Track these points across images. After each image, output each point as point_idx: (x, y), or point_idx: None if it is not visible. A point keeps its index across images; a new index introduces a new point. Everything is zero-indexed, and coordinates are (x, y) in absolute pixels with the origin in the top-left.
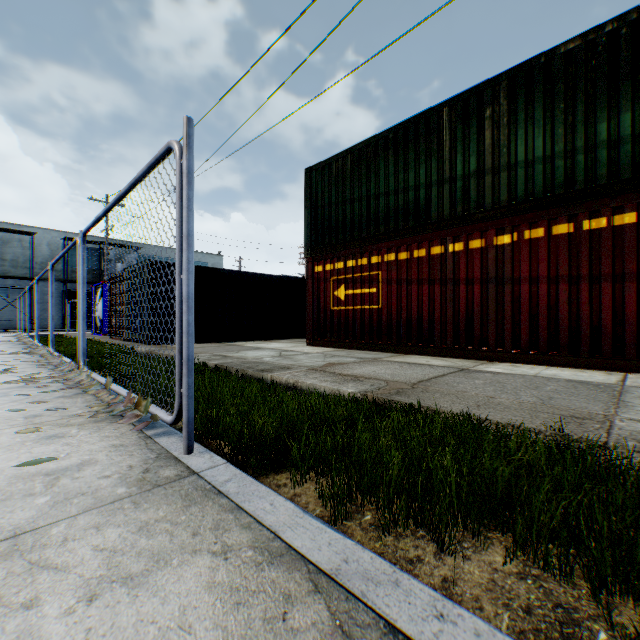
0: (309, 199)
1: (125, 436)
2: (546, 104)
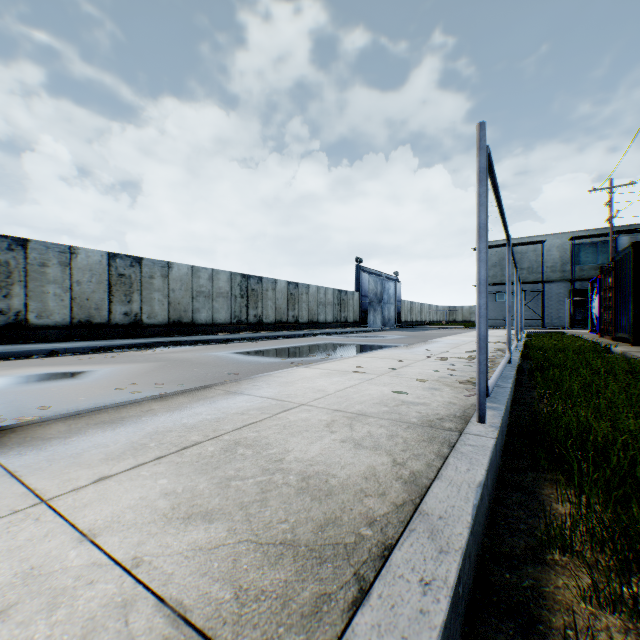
0: None
1: (465, 400)
2: None
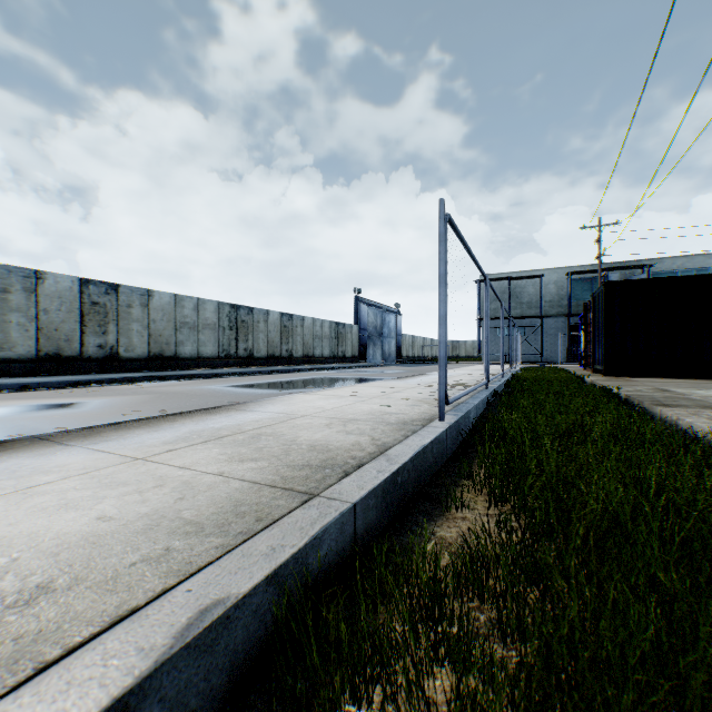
0: None
1: (436, 411)
2: None
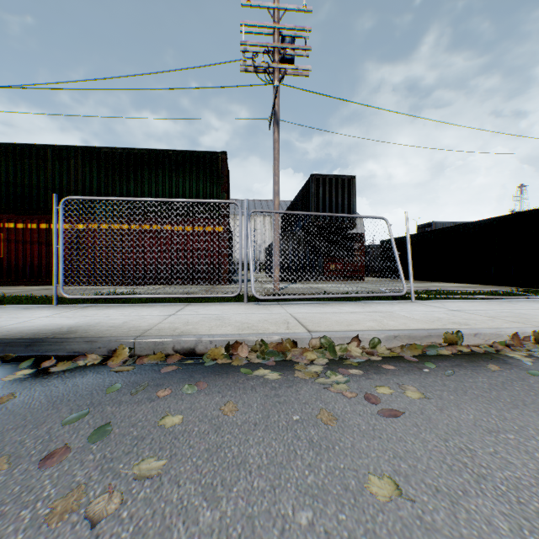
0: None
1: None
2: (99, 170)
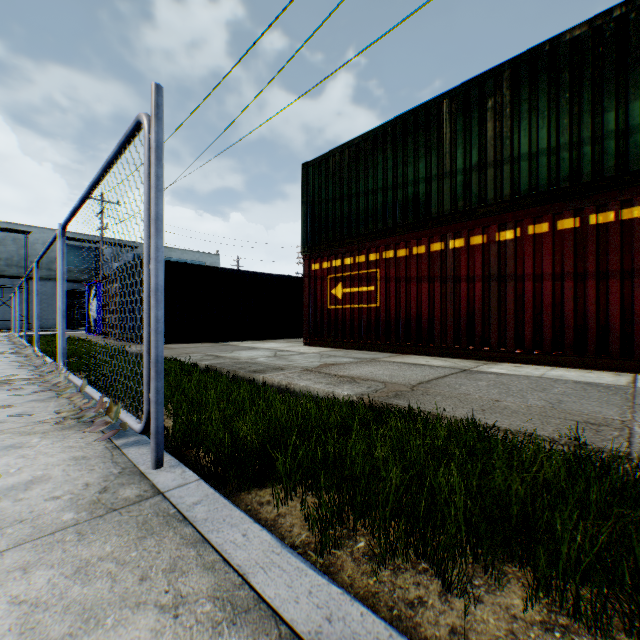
0: (306, 195)
1: (91, 446)
2: (551, 94)
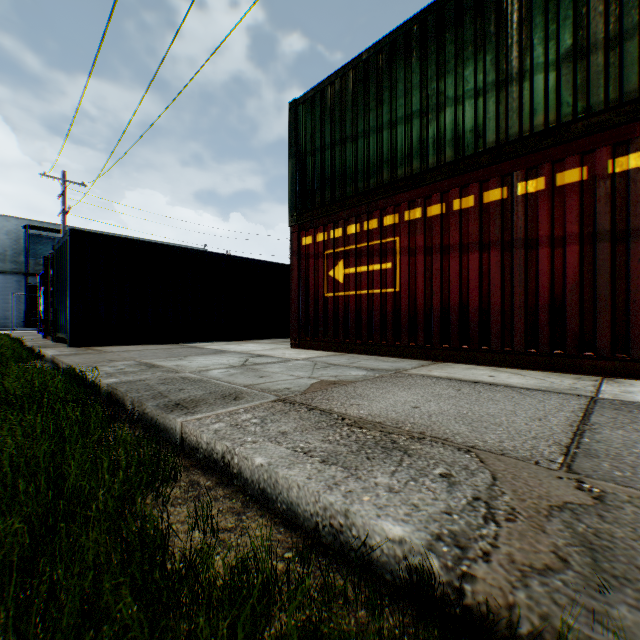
0: (294, 144)
1: None
2: None
